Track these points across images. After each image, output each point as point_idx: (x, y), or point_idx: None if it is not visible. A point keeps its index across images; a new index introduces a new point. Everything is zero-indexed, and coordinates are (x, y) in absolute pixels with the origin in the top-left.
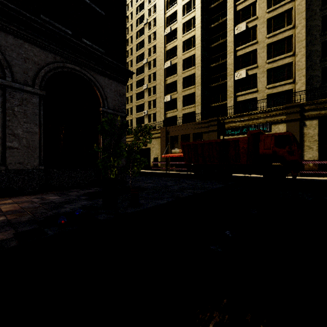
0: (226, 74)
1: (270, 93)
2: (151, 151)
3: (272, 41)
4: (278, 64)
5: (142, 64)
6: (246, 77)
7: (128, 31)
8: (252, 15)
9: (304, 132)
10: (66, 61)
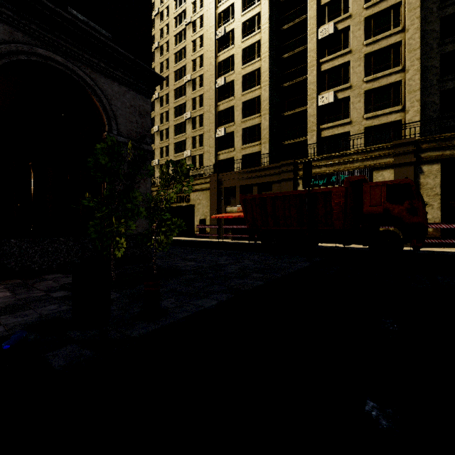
0: (305, 98)
1: (368, 125)
2: (196, 209)
3: (371, 49)
4: (380, 83)
5: (183, 83)
6: (334, 102)
7: (163, 35)
8: (343, 11)
9: (421, 182)
10: (36, 42)
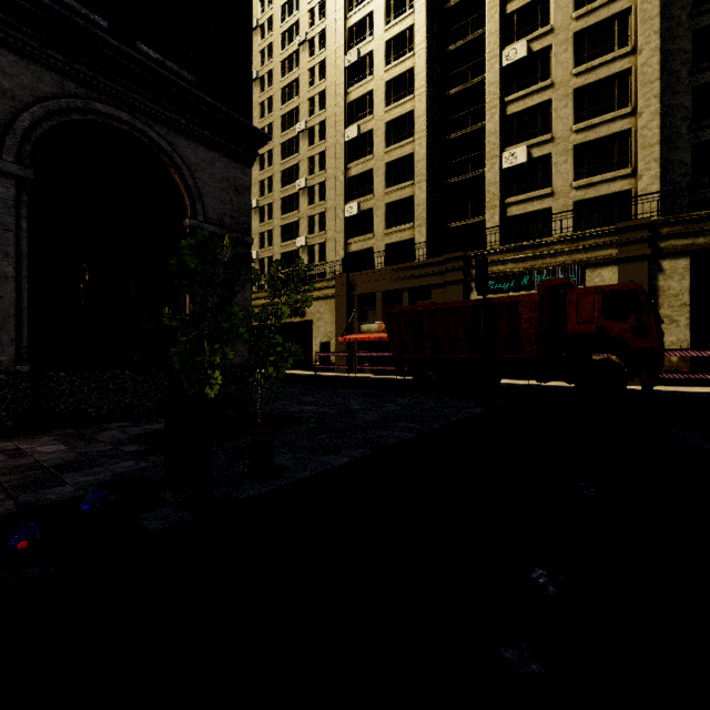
0: (483, 157)
1: (580, 198)
2: (315, 328)
3: (584, 82)
4: (598, 133)
5: (294, 133)
6: (527, 162)
7: (263, 60)
8: (540, 23)
9: (659, 286)
10: (93, 95)
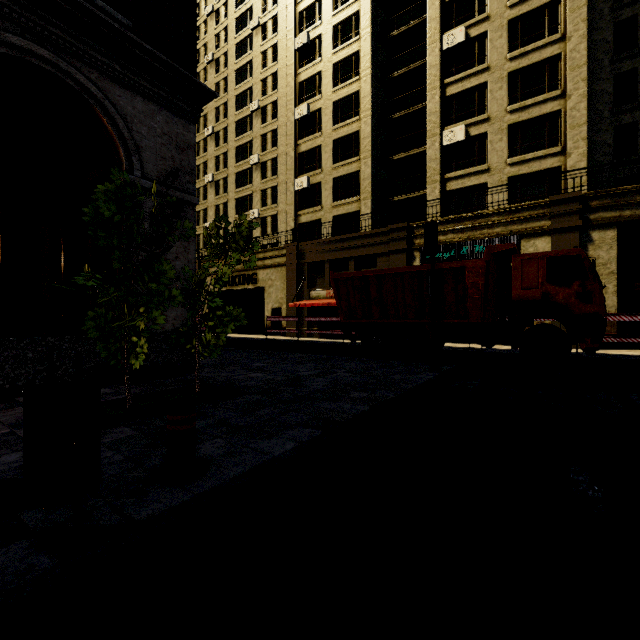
0: (424, 135)
1: (514, 174)
2: (266, 294)
3: (518, 66)
4: (531, 114)
5: (248, 112)
6: (465, 140)
7: (219, 43)
8: (477, 11)
9: (589, 255)
10: (6, 25)
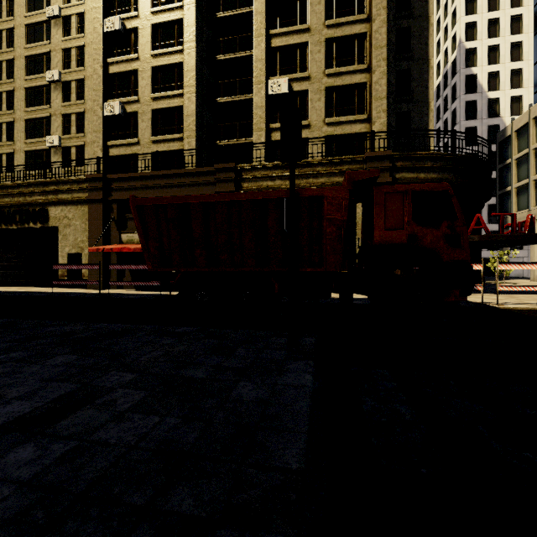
0: (250, 83)
1: (330, 133)
2: (61, 236)
3: (334, 34)
4: (344, 81)
5: (44, 17)
6: (288, 94)
7: None
8: None
9: None
10: None
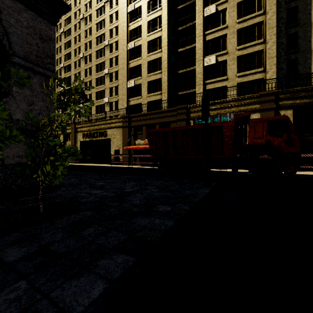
0: (194, 61)
1: (240, 81)
2: (112, 142)
3: (242, 26)
4: (248, 51)
5: (102, 46)
6: (215, 63)
7: (87, 9)
8: None
9: None
10: None
